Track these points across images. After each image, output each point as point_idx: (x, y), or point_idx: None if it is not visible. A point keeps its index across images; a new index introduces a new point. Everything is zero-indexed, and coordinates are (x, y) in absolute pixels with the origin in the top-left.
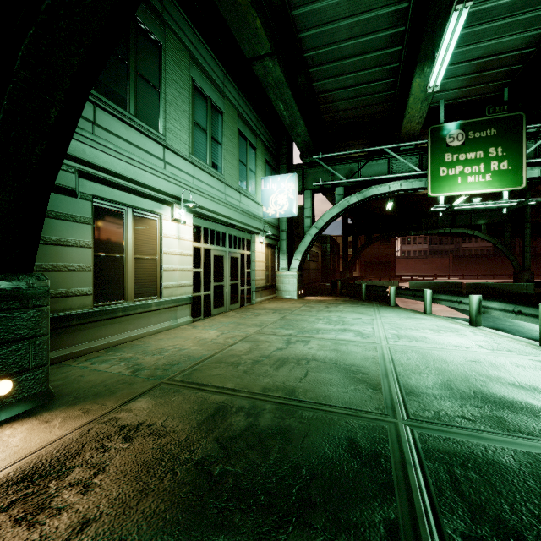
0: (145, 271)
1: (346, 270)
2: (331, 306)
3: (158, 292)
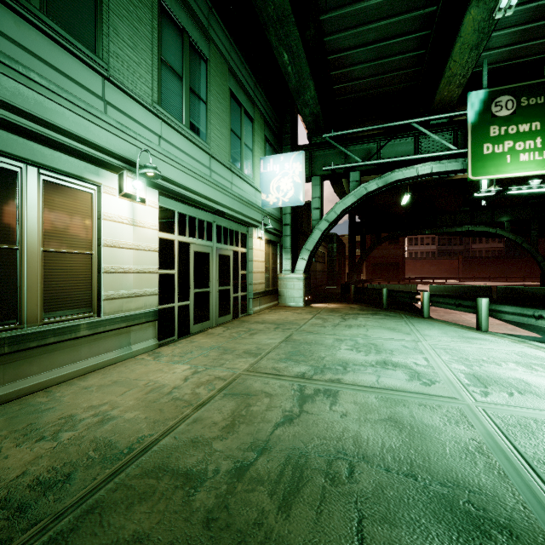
0: (68, 274)
1: (353, 272)
2: (349, 317)
3: (95, 307)
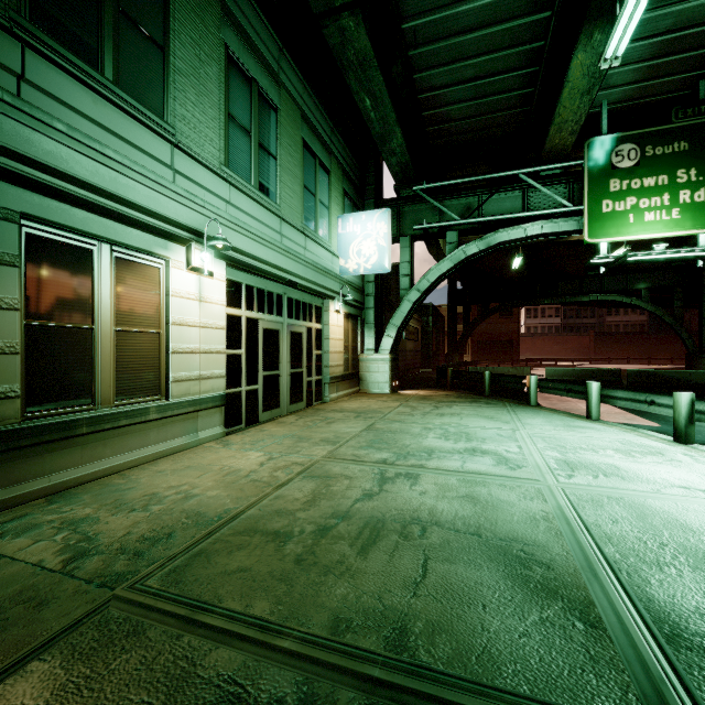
0: (138, 354)
1: (454, 353)
2: (442, 406)
3: (163, 389)
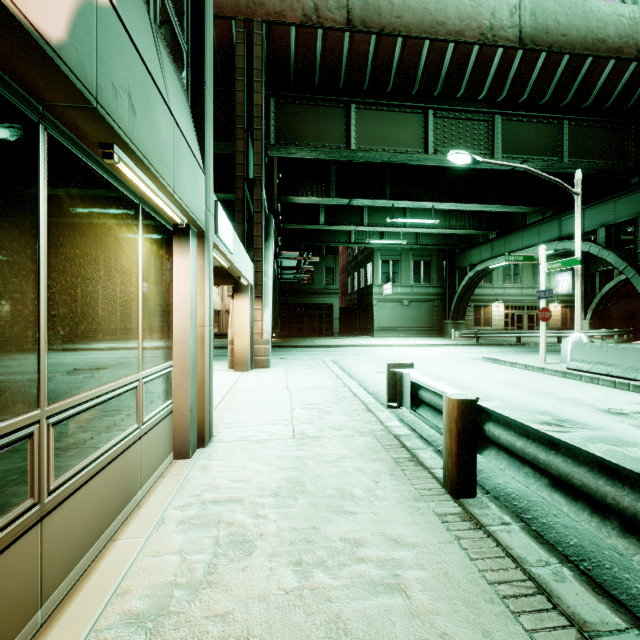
0: (486, 320)
1: None
2: None
3: (490, 326)
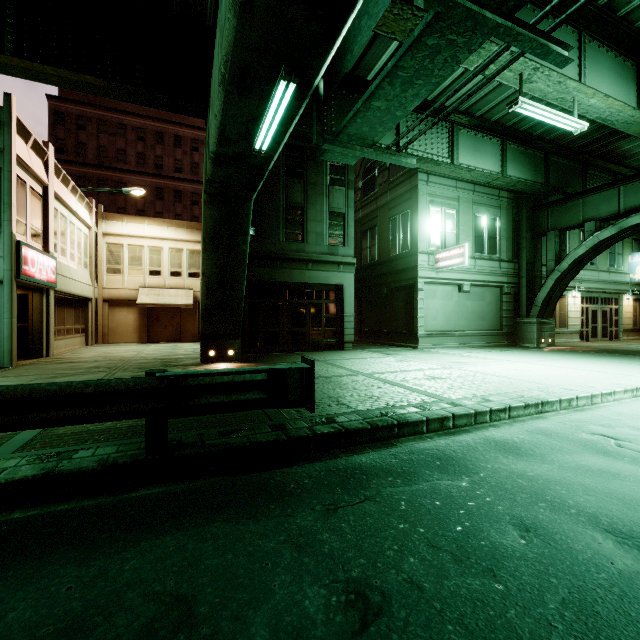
0: (561, 318)
1: None
2: None
3: (566, 327)
